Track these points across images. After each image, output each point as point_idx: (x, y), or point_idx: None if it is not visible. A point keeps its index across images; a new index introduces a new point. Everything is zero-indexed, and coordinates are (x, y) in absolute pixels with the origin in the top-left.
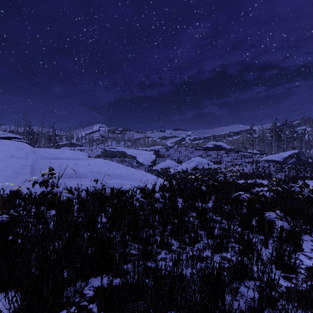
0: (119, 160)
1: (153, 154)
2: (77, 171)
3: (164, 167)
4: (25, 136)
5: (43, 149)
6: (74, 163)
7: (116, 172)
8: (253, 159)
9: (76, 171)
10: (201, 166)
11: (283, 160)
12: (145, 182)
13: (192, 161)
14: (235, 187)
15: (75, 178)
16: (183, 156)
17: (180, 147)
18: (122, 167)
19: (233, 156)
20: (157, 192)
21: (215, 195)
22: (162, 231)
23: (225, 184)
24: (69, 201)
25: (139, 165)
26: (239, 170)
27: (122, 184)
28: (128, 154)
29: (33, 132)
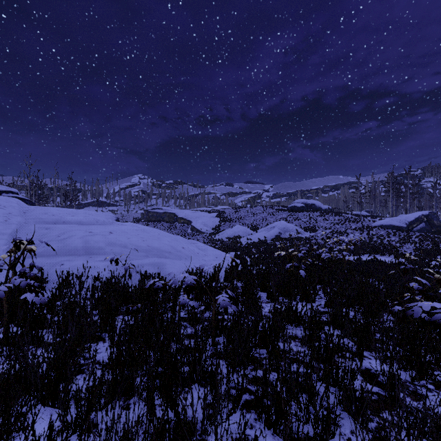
0: (166, 225)
1: (216, 217)
2: (88, 244)
3: (231, 236)
4: (29, 190)
5: (41, 208)
6: (85, 230)
7: (155, 245)
8: (362, 224)
9: (86, 243)
10: (286, 234)
11: (408, 225)
12: (201, 260)
13: (274, 226)
14: (348, 268)
15: (82, 255)
16: (259, 220)
17: (255, 207)
18: (167, 237)
19: (332, 220)
20: (222, 291)
21: (325, 286)
22: (236, 398)
23: (329, 263)
24: (43, 307)
25: (195, 233)
26: (344, 240)
27: (162, 266)
28: (179, 217)
29: (41, 185)
